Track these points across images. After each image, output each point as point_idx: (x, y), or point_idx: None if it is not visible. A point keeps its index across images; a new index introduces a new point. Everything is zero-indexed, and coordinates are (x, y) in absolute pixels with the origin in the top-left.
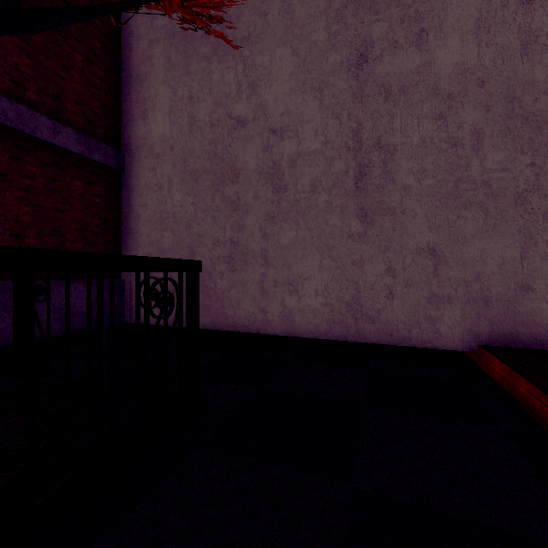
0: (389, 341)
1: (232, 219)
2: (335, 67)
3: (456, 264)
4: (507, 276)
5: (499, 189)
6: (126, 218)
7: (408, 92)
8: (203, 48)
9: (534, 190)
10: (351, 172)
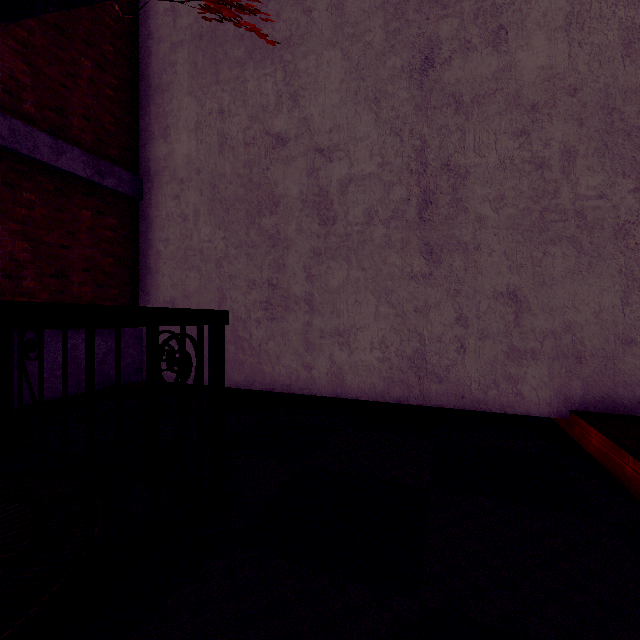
0: (460, 404)
1: (270, 257)
2: (394, 73)
3: (542, 311)
4: (605, 326)
5: (595, 220)
6: (144, 256)
7: (482, 103)
8: (235, 52)
9: (639, 221)
10: (414, 200)
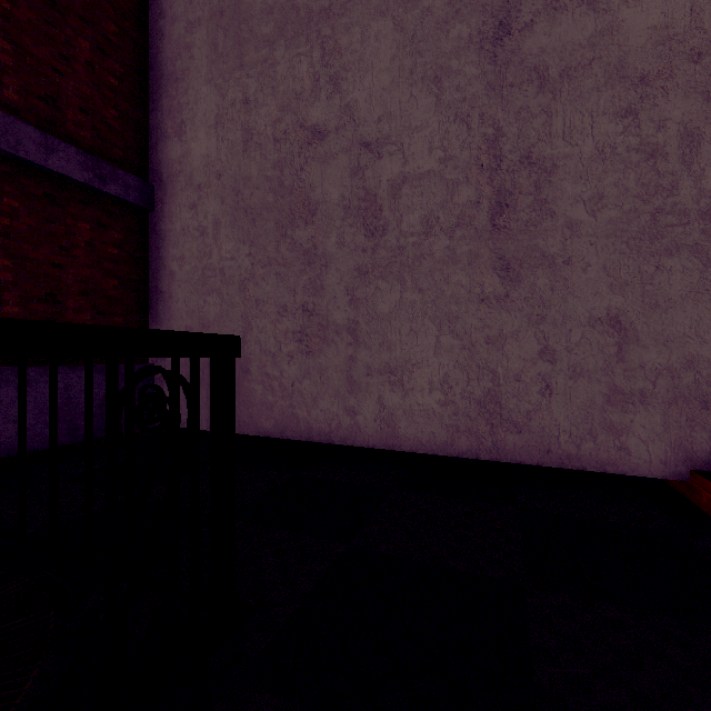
0: (544, 460)
1: (305, 277)
2: (459, 44)
3: (655, 342)
4: None
5: None
6: (155, 278)
7: (575, 77)
8: (263, 28)
9: None
10: (485, 203)
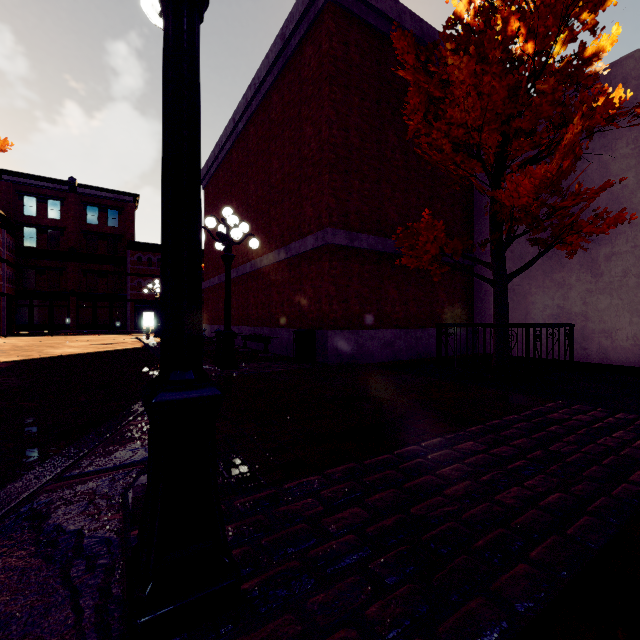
0: None
1: (558, 293)
2: None
3: None
4: None
5: None
6: (477, 292)
7: None
8: None
9: None
10: None
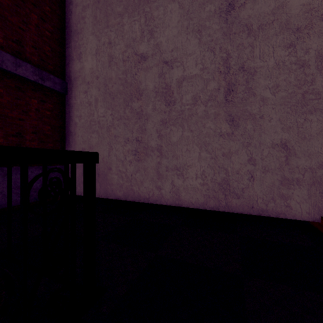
0: (250, 211)
1: (137, 125)
2: (210, 14)
3: (304, 155)
4: None
5: None
6: (68, 125)
7: (265, 29)
8: (118, 8)
9: None
10: (222, 89)
